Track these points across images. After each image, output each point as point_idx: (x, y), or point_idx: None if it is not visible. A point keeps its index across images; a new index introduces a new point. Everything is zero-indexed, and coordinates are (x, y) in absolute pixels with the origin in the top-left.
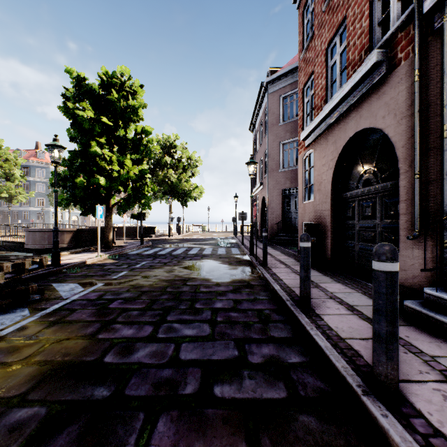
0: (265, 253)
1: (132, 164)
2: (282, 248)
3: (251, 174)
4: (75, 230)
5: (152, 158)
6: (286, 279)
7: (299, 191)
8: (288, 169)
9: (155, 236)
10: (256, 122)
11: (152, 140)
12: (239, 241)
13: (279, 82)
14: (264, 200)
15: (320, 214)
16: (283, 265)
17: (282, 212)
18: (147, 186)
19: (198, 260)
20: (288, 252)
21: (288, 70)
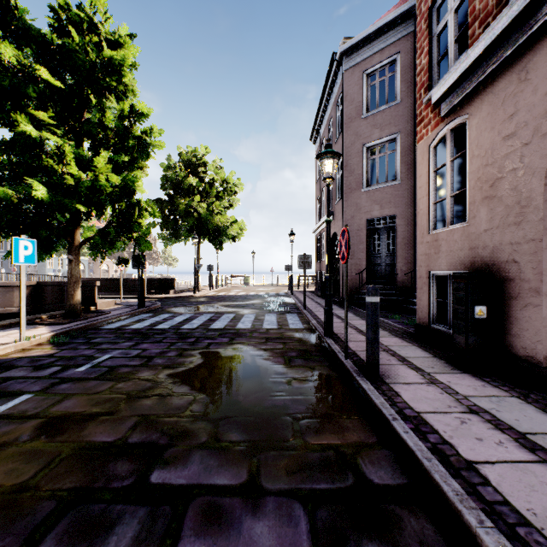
0: (375, 345)
1: (112, 169)
2: None
3: (328, 178)
4: (34, 285)
5: (171, 179)
6: (483, 460)
7: (419, 212)
8: (376, 187)
9: (174, 292)
10: (321, 126)
11: (151, 131)
12: (297, 300)
13: (362, 50)
14: (334, 238)
15: (497, 253)
16: (414, 370)
17: (366, 256)
18: (139, 208)
19: (221, 349)
20: (393, 326)
21: (376, 27)
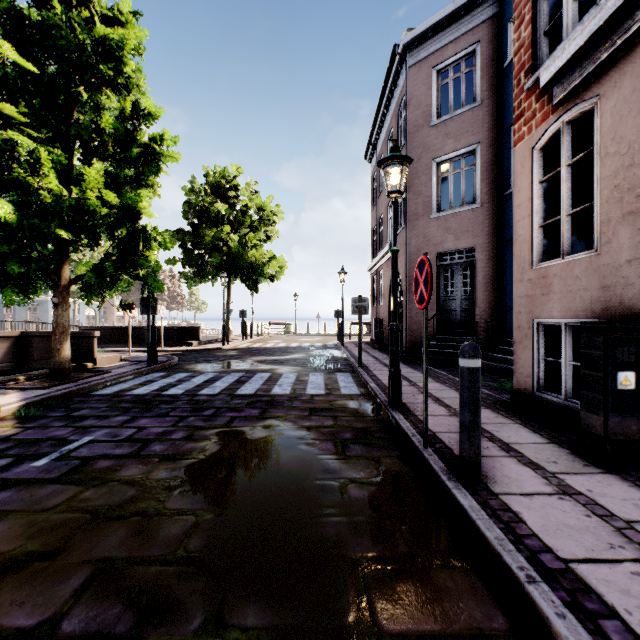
0: (474, 432)
1: (110, 185)
2: (450, 376)
3: (395, 192)
4: (17, 336)
5: (194, 205)
6: None
7: (516, 239)
8: (449, 212)
9: (198, 343)
10: (379, 140)
11: (162, 137)
12: (349, 354)
13: (431, 41)
14: None
15: None
16: (529, 468)
17: (437, 299)
18: (145, 236)
19: (247, 427)
20: None
21: (450, 10)
